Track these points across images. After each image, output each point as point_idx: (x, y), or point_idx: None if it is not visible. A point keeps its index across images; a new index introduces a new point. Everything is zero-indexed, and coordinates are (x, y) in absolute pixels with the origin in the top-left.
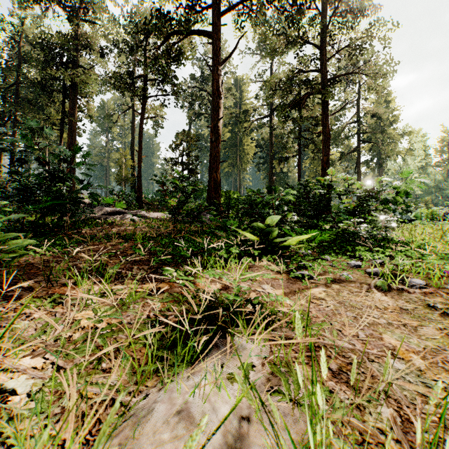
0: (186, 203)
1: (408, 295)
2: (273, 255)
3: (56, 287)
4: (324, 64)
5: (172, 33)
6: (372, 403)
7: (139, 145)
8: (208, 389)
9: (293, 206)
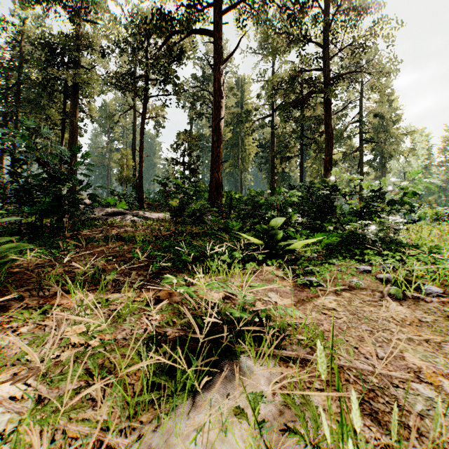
0: (187, 204)
1: (425, 304)
2: (278, 259)
3: (48, 296)
4: (327, 62)
5: (173, 32)
6: (403, 442)
7: (141, 145)
8: (212, 433)
9: (297, 207)
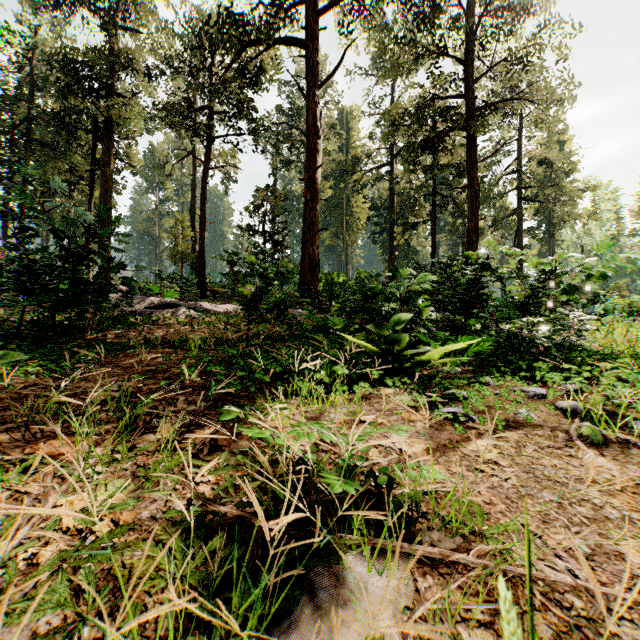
0: (265, 292)
1: (639, 453)
2: (403, 376)
3: (40, 441)
4: (470, 86)
5: (248, 43)
6: None
7: (202, 207)
8: None
9: (429, 296)
